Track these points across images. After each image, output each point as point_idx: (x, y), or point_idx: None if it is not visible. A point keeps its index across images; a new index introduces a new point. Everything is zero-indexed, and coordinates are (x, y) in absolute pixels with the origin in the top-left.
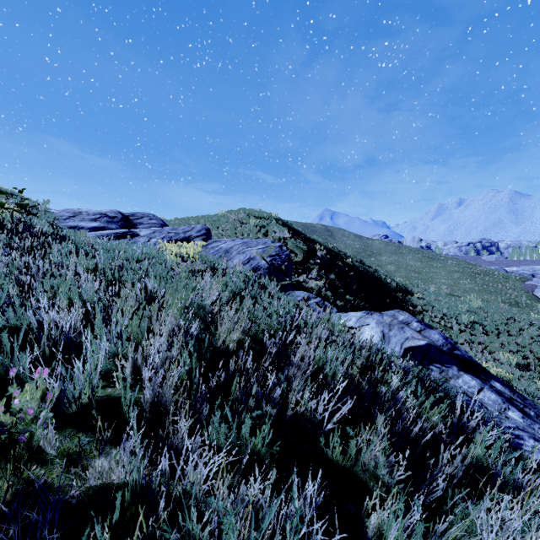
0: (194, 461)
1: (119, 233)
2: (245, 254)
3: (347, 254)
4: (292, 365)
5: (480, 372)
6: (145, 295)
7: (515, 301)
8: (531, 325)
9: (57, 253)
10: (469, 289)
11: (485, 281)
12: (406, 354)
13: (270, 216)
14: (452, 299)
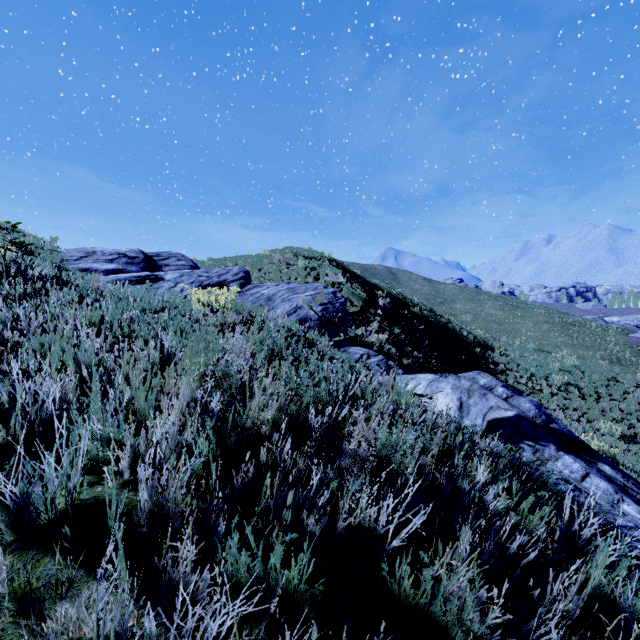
0: (197, 614)
1: (140, 276)
2: (292, 302)
3: (414, 301)
4: (345, 455)
5: (584, 451)
6: (161, 356)
7: (618, 358)
8: (637, 387)
9: (57, 302)
10: (561, 344)
11: (580, 333)
12: (490, 428)
13: (322, 256)
14: (541, 356)
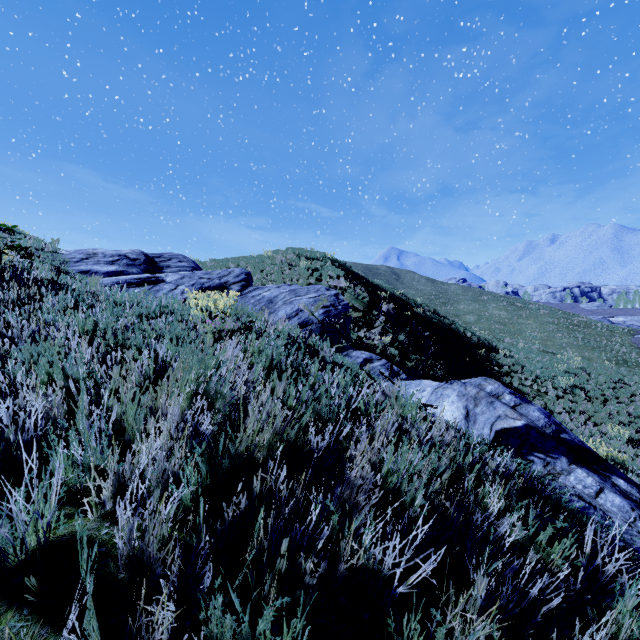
0: None
1: (140, 278)
2: (293, 304)
3: (417, 302)
4: (346, 483)
5: (597, 464)
6: (156, 365)
7: (624, 359)
8: None
9: (51, 308)
10: (566, 345)
11: (586, 334)
12: (498, 439)
13: (324, 257)
14: (546, 358)
